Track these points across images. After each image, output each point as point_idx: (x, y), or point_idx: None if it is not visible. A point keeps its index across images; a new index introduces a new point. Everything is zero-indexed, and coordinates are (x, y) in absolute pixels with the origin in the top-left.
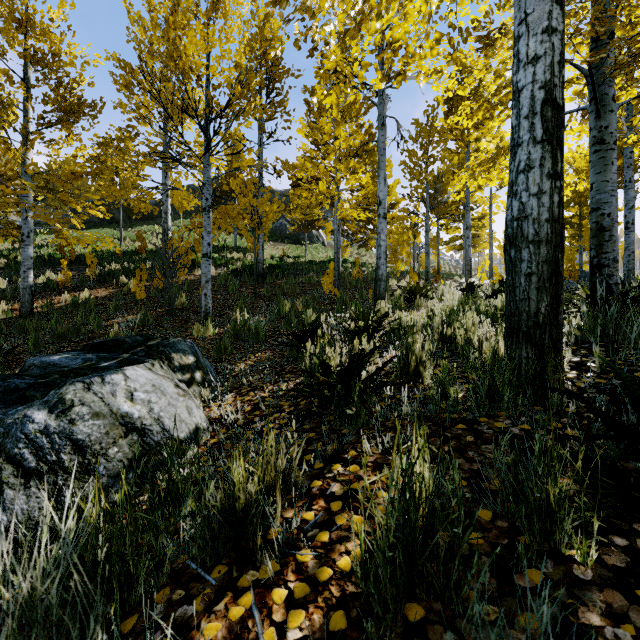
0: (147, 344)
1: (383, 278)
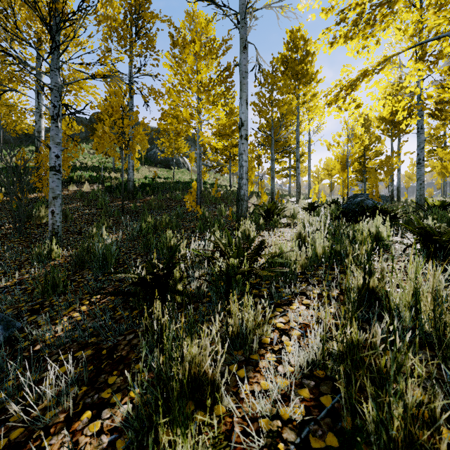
0: None
1: (245, 198)
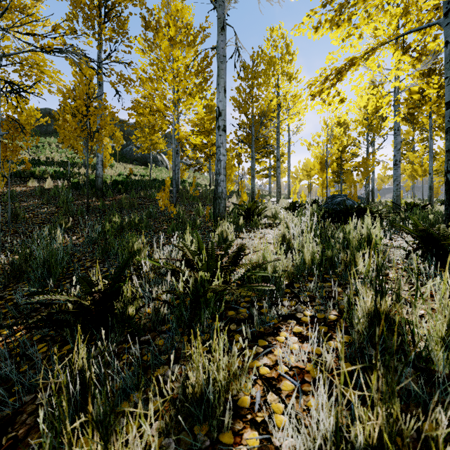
0: None
1: (223, 196)
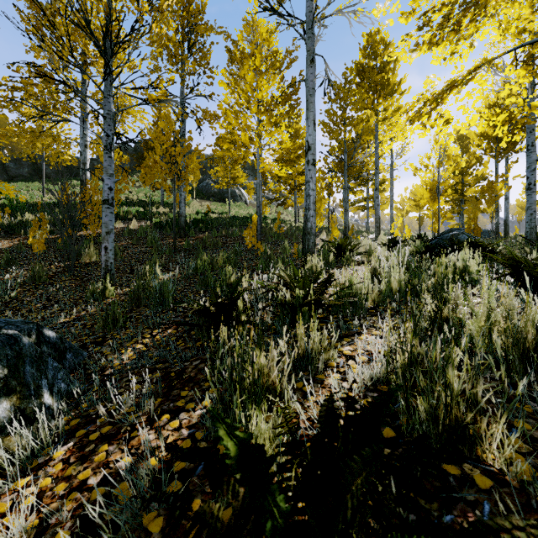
0: None
1: (312, 231)
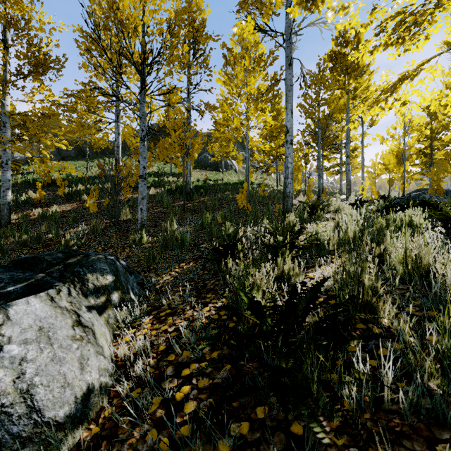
0: (66, 262)
1: (290, 195)
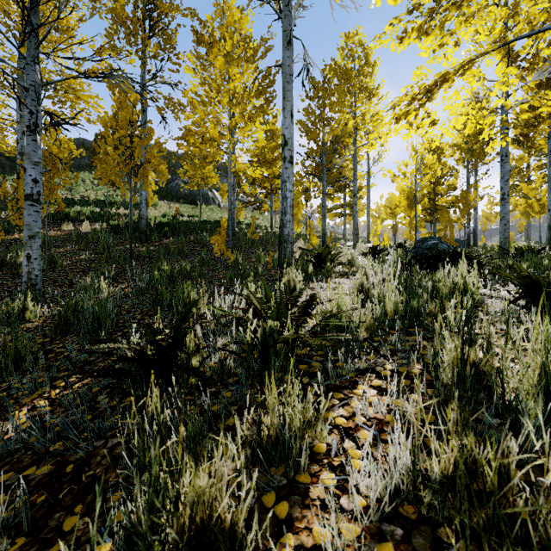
0: None
1: (289, 239)
